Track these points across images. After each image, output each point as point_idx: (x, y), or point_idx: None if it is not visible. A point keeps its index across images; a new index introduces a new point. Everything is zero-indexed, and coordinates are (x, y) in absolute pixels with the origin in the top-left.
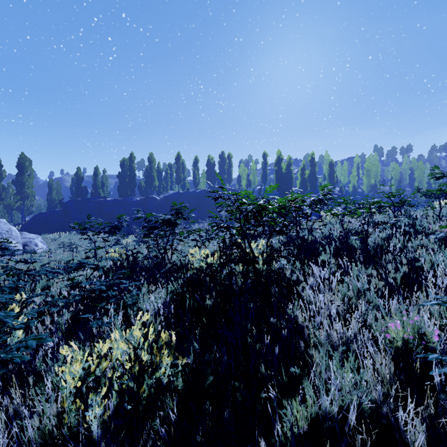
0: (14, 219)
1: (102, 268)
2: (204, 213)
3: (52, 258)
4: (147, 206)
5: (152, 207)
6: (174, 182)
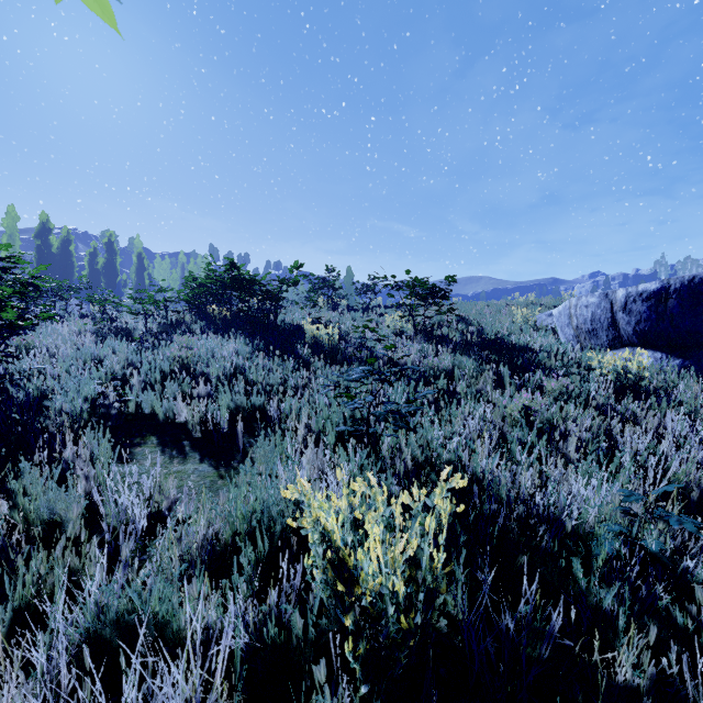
0: None
1: None
2: None
3: None
4: None
5: None
6: None
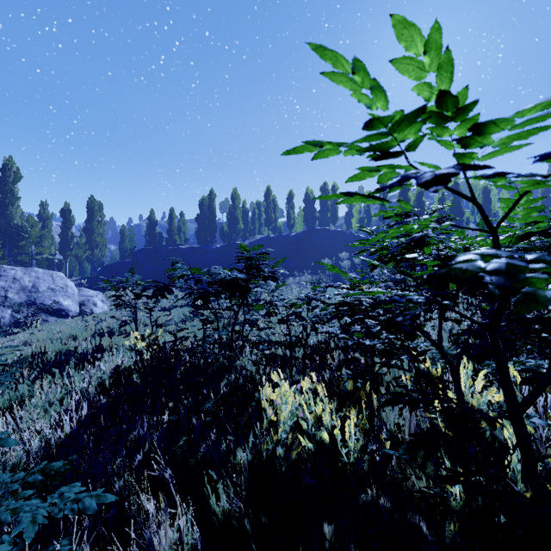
0: (86, 272)
1: (115, 369)
2: (301, 263)
3: (103, 324)
4: (228, 255)
5: (235, 255)
6: (263, 225)
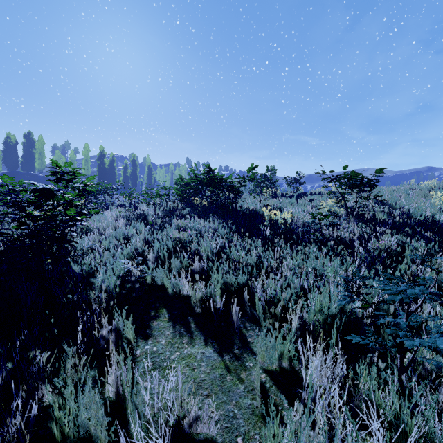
0: None
1: None
2: None
3: None
4: None
5: None
6: None
